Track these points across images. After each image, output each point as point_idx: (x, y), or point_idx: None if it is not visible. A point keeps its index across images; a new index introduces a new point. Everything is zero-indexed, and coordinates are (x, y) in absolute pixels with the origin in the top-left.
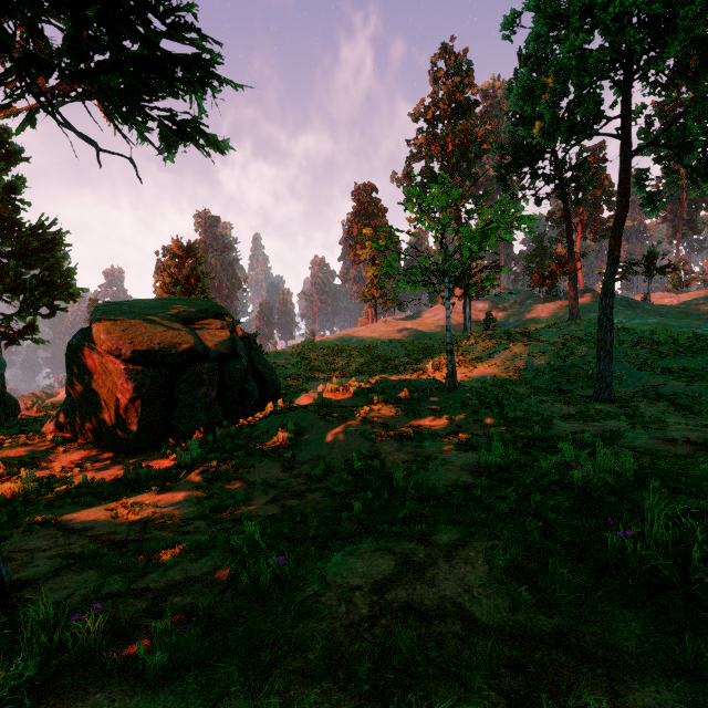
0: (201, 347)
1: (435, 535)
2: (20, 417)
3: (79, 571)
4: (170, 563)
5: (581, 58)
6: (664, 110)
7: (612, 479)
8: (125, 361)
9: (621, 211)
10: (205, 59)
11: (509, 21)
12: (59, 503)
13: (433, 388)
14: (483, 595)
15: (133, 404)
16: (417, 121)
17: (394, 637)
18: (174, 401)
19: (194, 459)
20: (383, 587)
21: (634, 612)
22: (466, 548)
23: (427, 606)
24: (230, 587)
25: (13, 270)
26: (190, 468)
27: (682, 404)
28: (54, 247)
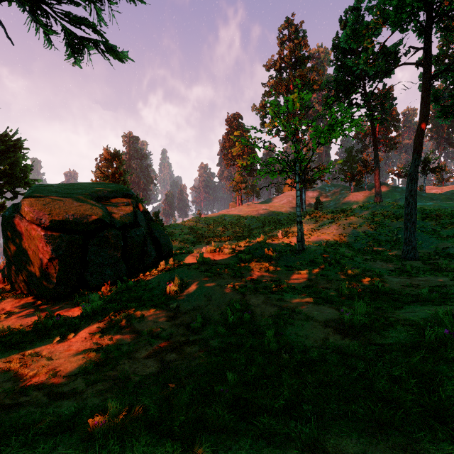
0: (108, 218)
1: (330, 440)
2: None
3: None
4: None
5: None
6: (438, 59)
7: None
8: (45, 228)
9: (423, 120)
10: None
11: None
12: None
13: (286, 250)
14: None
15: (52, 263)
16: (269, 70)
17: None
18: (86, 260)
19: (94, 309)
20: None
21: None
22: None
23: None
24: None
25: None
26: (91, 317)
27: None
28: (15, 150)
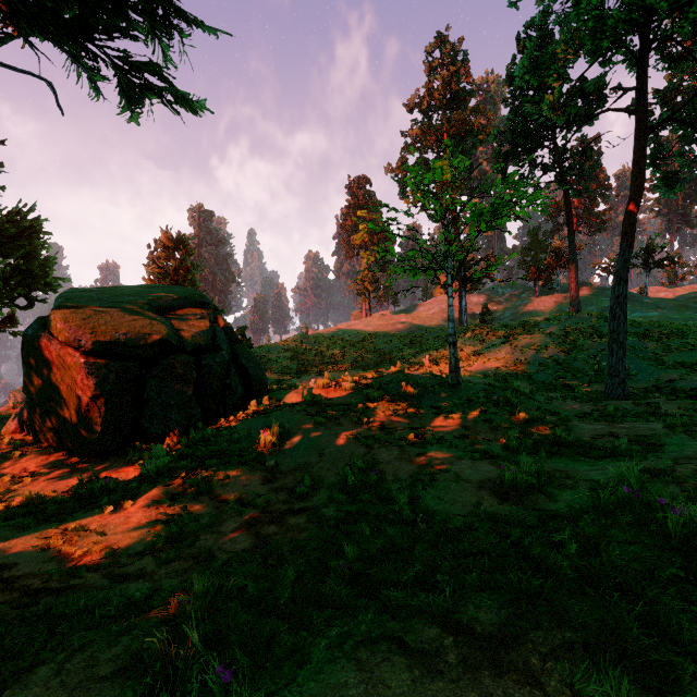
0: (176, 339)
1: (466, 612)
2: None
3: None
4: (80, 642)
5: (598, 19)
6: (666, 96)
7: None
8: (86, 353)
9: (635, 193)
10: None
11: None
12: None
13: (434, 384)
14: None
15: (95, 402)
16: (412, 111)
17: None
18: (144, 398)
19: (159, 468)
20: None
21: None
22: (521, 644)
23: None
24: None
25: None
26: (155, 479)
27: None
28: (32, 234)
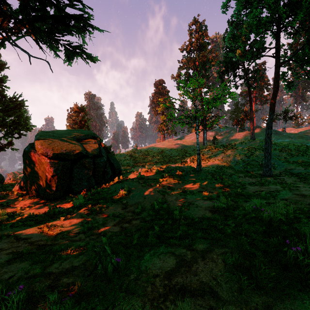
0: (85, 152)
1: (195, 245)
2: (5, 183)
3: (20, 261)
4: (65, 258)
5: (258, 20)
6: (292, 46)
7: (283, 217)
8: (49, 158)
9: (275, 90)
10: (85, 17)
11: (225, 4)
12: (16, 225)
13: (190, 170)
14: (223, 281)
15: (53, 178)
16: (182, 52)
17: (177, 308)
18: (72, 176)
19: (80, 204)
20: (170, 276)
21: (306, 294)
22: (211, 252)
23: (194, 288)
24: (93, 273)
25: (2, 117)
26: (79, 208)
27: (303, 177)
28: (20, 107)
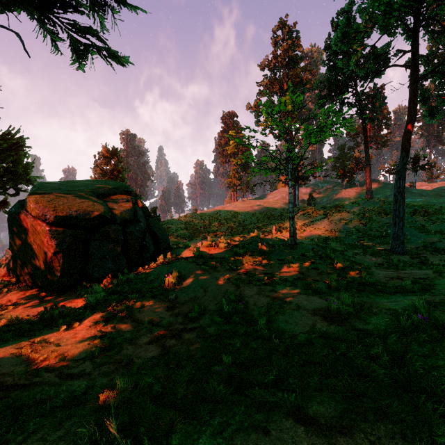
0: (109, 214)
1: (312, 407)
2: None
3: None
4: (35, 426)
5: (387, 4)
6: (428, 59)
7: None
8: (50, 224)
9: (411, 119)
10: None
11: None
12: None
13: (279, 244)
14: None
15: (56, 256)
16: (263, 70)
17: None
18: (89, 254)
19: (97, 300)
20: None
21: None
22: (355, 434)
23: None
24: None
25: None
26: (94, 307)
27: None
28: (18, 148)
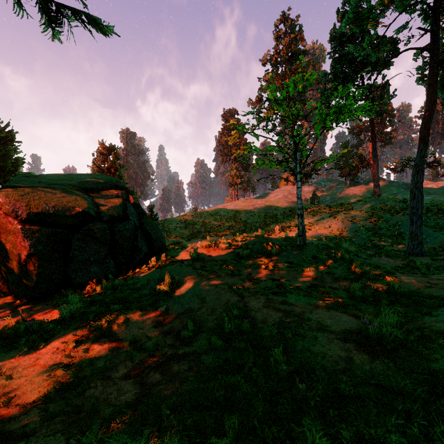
0: (94, 211)
1: None
2: None
3: None
4: None
5: None
6: None
7: None
8: (23, 221)
9: (430, 107)
10: None
11: None
12: None
13: (286, 245)
14: None
15: (30, 259)
16: (265, 65)
17: None
18: (70, 256)
19: (72, 313)
20: None
21: None
22: None
23: None
24: None
25: None
26: (69, 321)
27: None
28: (6, 142)
